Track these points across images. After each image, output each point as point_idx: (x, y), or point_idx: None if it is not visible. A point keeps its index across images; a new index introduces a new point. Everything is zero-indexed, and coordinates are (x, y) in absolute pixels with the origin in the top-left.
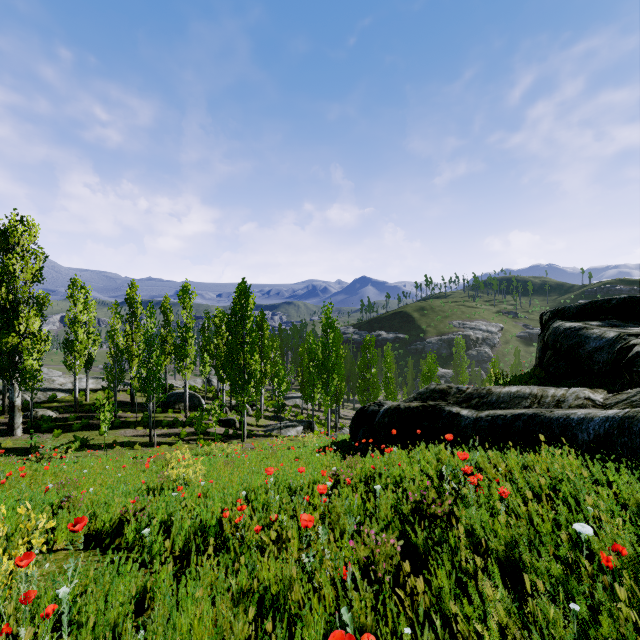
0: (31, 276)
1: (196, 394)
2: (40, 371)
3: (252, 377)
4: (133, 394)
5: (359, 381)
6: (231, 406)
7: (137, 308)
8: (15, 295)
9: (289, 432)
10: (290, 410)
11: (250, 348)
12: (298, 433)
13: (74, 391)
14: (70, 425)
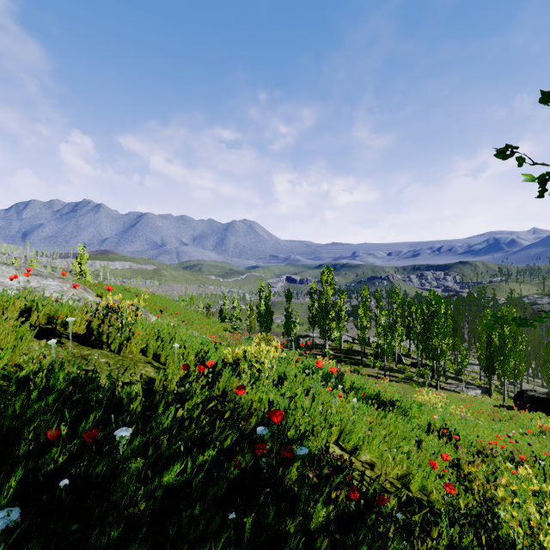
0: (332, 293)
1: (398, 352)
2: (333, 334)
3: (443, 353)
4: (364, 348)
5: (545, 362)
6: (422, 364)
7: (366, 300)
8: (327, 302)
9: (469, 392)
10: (468, 375)
11: (442, 336)
12: (476, 394)
13: (339, 343)
14: (343, 360)
